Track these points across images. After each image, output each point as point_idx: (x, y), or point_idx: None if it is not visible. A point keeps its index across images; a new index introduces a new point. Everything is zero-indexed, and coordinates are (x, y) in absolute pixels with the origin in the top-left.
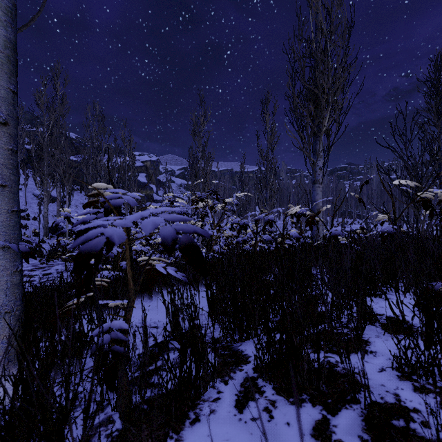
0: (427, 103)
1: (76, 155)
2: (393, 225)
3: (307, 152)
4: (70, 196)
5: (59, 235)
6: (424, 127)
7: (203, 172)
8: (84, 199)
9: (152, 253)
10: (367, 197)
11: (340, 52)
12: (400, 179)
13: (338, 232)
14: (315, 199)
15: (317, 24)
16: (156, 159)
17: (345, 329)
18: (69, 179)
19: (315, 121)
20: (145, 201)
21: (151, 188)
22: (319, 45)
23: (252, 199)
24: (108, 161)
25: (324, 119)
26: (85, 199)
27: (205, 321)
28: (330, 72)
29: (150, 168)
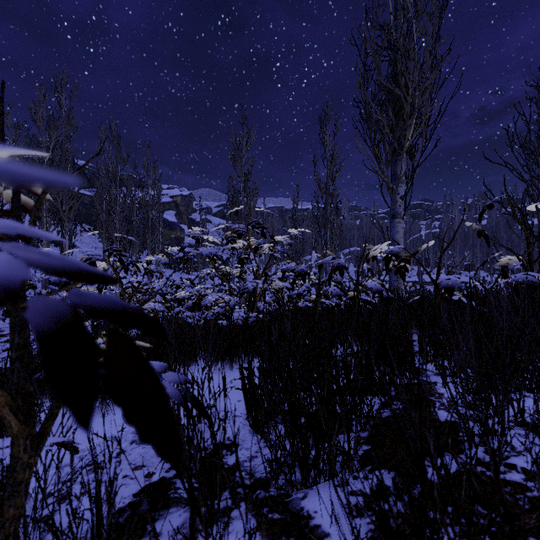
0: (539, 113)
1: (89, 189)
2: (531, 272)
3: (384, 176)
4: (70, 236)
5: (28, 288)
6: (535, 145)
7: (246, 208)
8: (98, 243)
9: (99, 329)
10: (448, 241)
11: (431, 38)
12: (488, 218)
13: (453, 282)
14: (395, 238)
15: (398, 2)
16: (188, 193)
17: (512, 471)
18: (69, 214)
19: (395, 134)
20: (174, 245)
21: (182, 229)
22: (401, 30)
23: (307, 243)
24: (2, 112)
25: (407, 131)
26: (98, 242)
27: (241, 431)
28: (416, 66)
29: (181, 204)
